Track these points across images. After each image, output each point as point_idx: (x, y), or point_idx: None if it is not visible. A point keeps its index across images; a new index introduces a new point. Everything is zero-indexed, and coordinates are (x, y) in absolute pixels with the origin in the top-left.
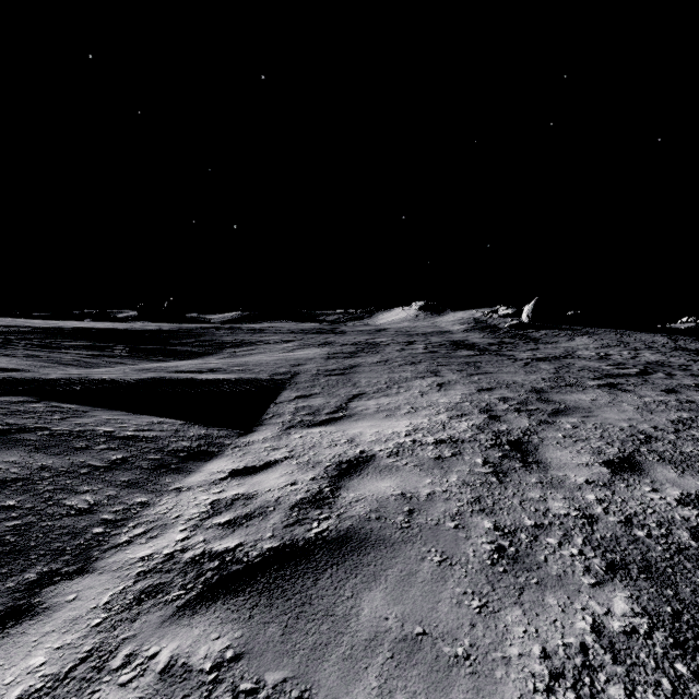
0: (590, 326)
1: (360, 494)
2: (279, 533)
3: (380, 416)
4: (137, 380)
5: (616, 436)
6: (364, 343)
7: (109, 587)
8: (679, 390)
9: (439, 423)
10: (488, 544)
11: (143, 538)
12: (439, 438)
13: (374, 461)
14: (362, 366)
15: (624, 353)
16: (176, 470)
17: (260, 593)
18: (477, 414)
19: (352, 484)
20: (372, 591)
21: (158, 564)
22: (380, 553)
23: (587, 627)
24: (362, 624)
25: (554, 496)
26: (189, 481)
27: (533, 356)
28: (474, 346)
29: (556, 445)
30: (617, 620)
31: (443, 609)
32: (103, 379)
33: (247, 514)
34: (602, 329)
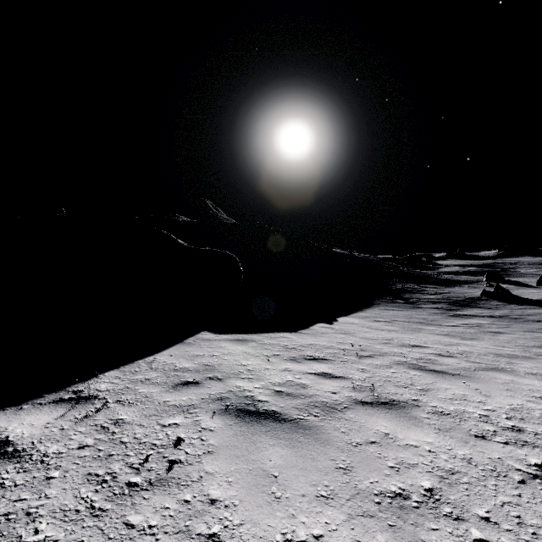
0: None
1: None
2: None
3: None
4: None
5: None
6: None
7: None
8: None
9: None
10: None
11: None
12: None
13: None
14: (541, 272)
15: None
16: None
17: None
18: None
19: None
20: None
21: None
22: None
23: None
24: None
25: None
26: None
27: None
28: None
29: None
30: None
31: None
32: None
33: None
34: None
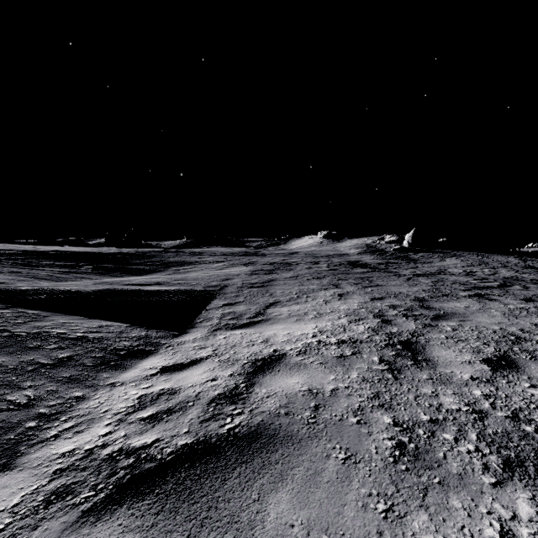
0: (457, 249)
1: (272, 390)
2: (194, 429)
3: (291, 320)
4: (93, 291)
5: (490, 337)
6: (280, 263)
7: (24, 486)
8: (536, 299)
9: (340, 326)
10: (389, 440)
11: (70, 433)
12: (341, 339)
13: (285, 359)
14: (277, 280)
15: (485, 270)
16: (114, 366)
17: (167, 496)
18: (372, 318)
19: (264, 380)
20: (279, 492)
21: (77, 460)
22: (288, 450)
23: (495, 535)
24: (266, 532)
25: (444, 391)
26: (124, 376)
27: (414, 273)
28: (366, 265)
29: (440, 345)
30: (525, 527)
31: (349, 514)
32: (65, 290)
33: (168, 409)
34: (466, 252)
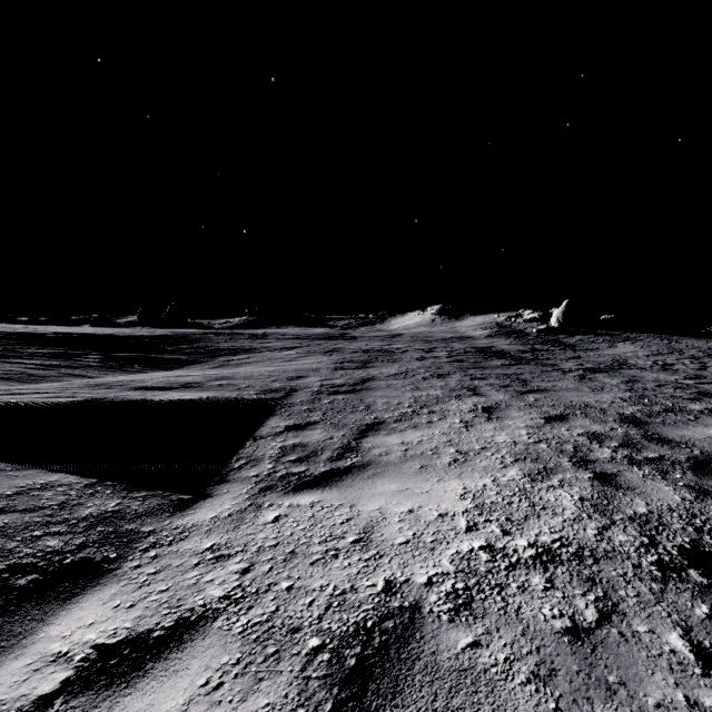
0: (629, 330)
1: None
2: None
3: (411, 469)
4: (58, 405)
5: None
6: (377, 350)
7: None
8: None
9: (516, 490)
10: None
11: None
12: (540, 543)
13: (421, 638)
14: (376, 380)
15: (685, 362)
16: None
17: None
18: (572, 470)
19: None
20: None
21: None
22: None
23: None
24: None
25: None
26: None
27: (581, 366)
28: (504, 354)
29: None
30: None
31: None
32: (6, 404)
33: None
34: (644, 334)
